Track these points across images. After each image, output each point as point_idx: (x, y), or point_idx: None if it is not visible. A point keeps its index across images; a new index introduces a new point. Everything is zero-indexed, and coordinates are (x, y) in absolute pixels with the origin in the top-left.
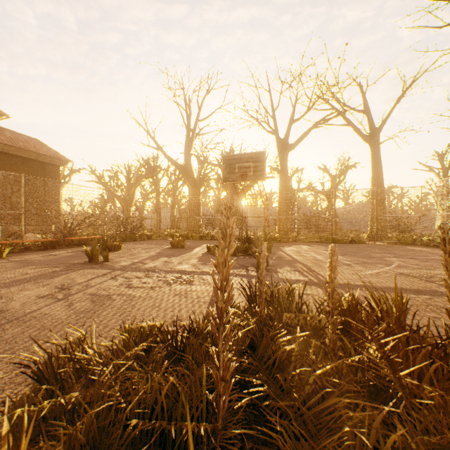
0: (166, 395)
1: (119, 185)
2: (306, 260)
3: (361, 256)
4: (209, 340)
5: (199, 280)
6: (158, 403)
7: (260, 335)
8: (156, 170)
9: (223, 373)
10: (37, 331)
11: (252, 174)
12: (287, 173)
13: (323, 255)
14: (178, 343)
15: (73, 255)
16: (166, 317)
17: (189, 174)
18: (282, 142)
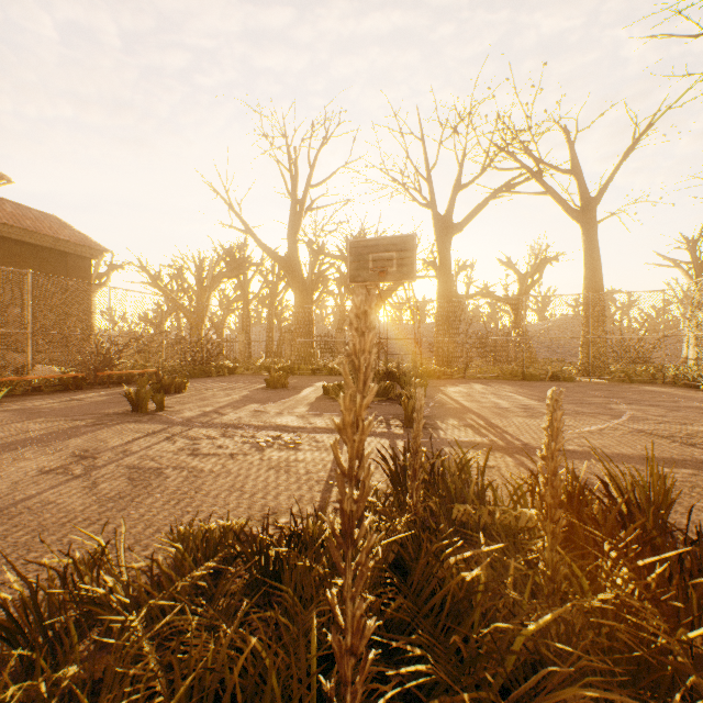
0: (243, 672)
1: (185, 289)
2: (483, 408)
3: (570, 402)
4: (324, 559)
5: (309, 443)
6: (227, 692)
7: (415, 548)
8: (243, 265)
9: (350, 641)
10: (30, 534)
11: (396, 271)
12: (450, 269)
13: (510, 400)
14: (270, 559)
15: (108, 400)
16: (252, 508)
17: (295, 272)
18: (442, 220)
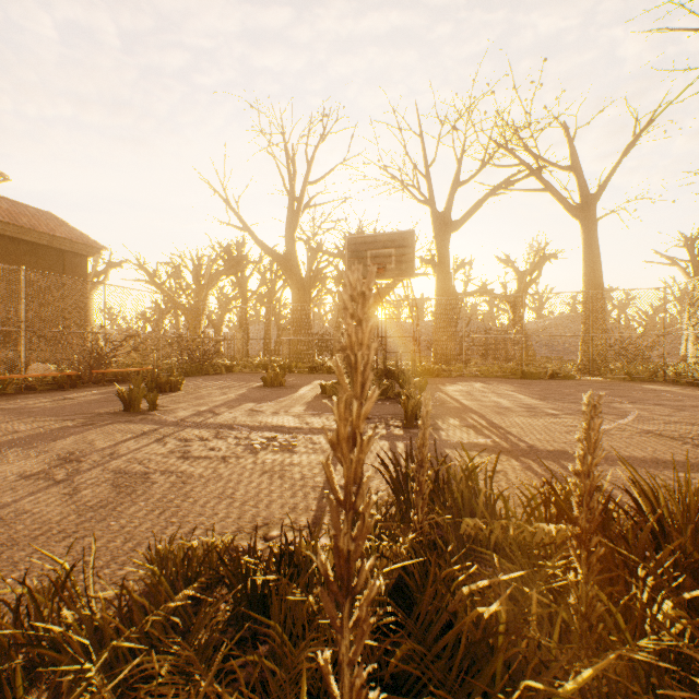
0: None
1: (183, 286)
2: (485, 408)
3: (573, 402)
4: (318, 588)
5: (306, 445)
6: None
7: (422, 572)
8: (241, 263)
9: None
10: None
11: (394, 268)
12: (448, 267)
13: (511, 399)
14: (259, 582)
15: (101, 399)
16: (242, 519)
17: (293, 269)
18: (440, 217)
